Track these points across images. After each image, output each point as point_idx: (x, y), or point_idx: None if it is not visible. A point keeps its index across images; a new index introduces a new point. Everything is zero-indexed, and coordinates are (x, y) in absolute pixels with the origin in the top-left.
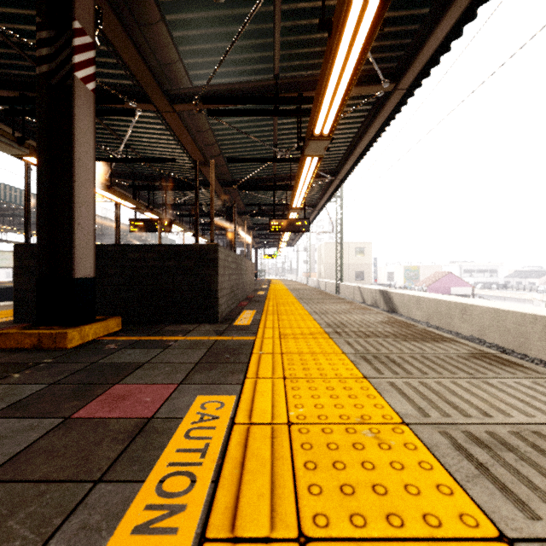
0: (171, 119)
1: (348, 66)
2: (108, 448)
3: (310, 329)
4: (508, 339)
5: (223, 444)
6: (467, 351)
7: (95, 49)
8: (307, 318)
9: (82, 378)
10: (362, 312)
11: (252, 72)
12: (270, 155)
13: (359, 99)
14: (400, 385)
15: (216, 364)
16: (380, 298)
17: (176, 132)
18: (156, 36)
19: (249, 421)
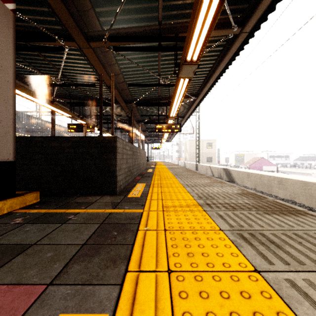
0: (88, 53)
1: None
2: None
3: (186, 201)
4: (312, 201)
5: None
6: None
7: None
8: (182, 190)
9: None
10: (220, 185)
11: (143, 19)
12: (156, 83)
13: (215, 42)
14: (304, 286)
15: (101, 246)
16: (224, 173)
17: (93, 64)
18: None
19: None
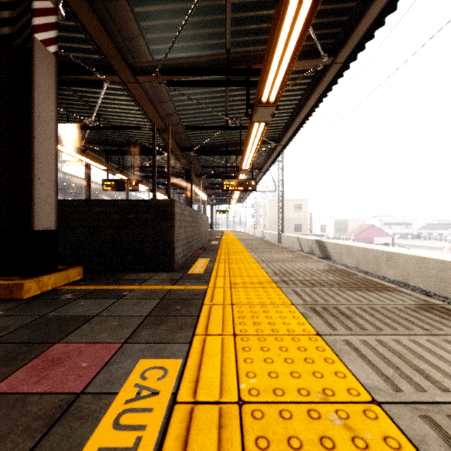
0: (134, 89)
1: (294, 32)
2: (13, 446)
3: (258, 278)
4: (429, 283)
5: (159, 438)
6: (413, 301)
7: (56, 15)
8: (255, 266)
9: (24, 335)
10: (304, 261)
11: (206, 47)
12: (223, 124)
13: (300, 73)
14: (357, 344)
15: (166, 317)
16: (316, 246)
17: (139, 102)
18: (119, 11)
19: (193, 397)
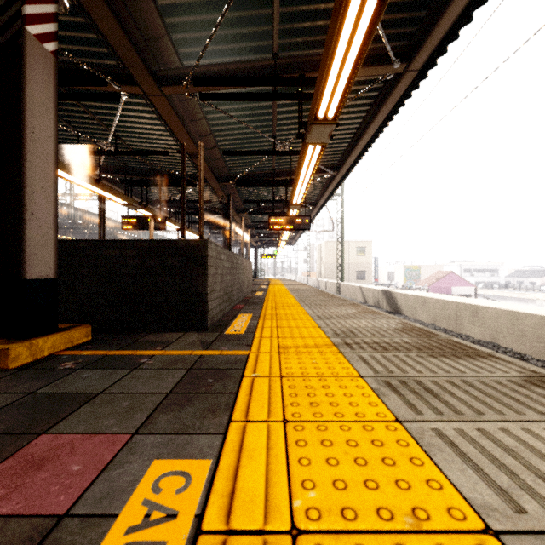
0: (159, 103)
1: (360, 26)
2: None
3: (314, 340)
4: (525, 344)
5: None
6: (517, 372)
7: (56, 4)
8: (310, 324)
9: (0, 421)
10: (371, 317)
11: (249, 50)
12: (269, 148)
13: (365, 84)
14: (452, 435)
15: (193, 395)
16: (383, 298)
17: (166, 120)
18: (138, 3)
19: (226, 523)
